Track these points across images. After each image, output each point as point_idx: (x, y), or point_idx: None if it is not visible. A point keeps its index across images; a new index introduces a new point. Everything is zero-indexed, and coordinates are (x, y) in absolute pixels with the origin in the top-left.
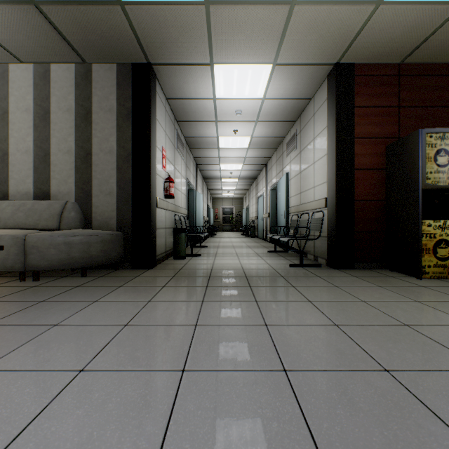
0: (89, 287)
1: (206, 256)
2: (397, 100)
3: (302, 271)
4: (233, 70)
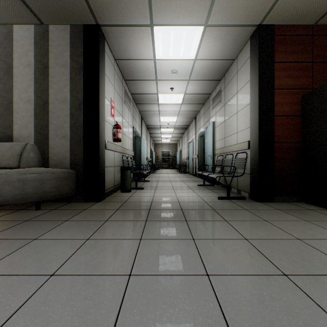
0: (36, 222)
1: (148, 189)
2: (311, 57)
3: (230, 204)
4: (170, 31)
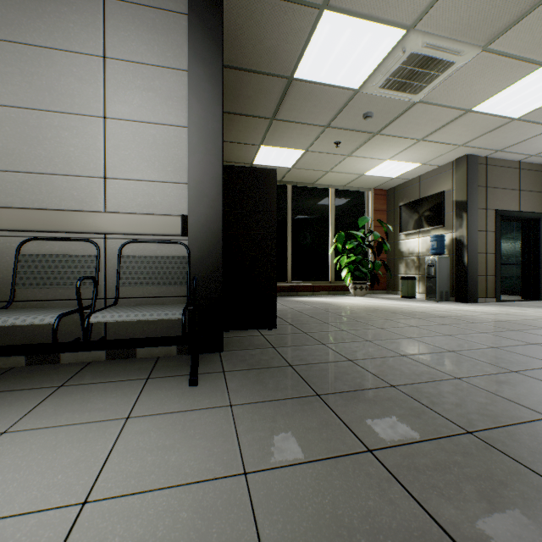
0: None
1: None
2: None
3: (255, 375)
4: None
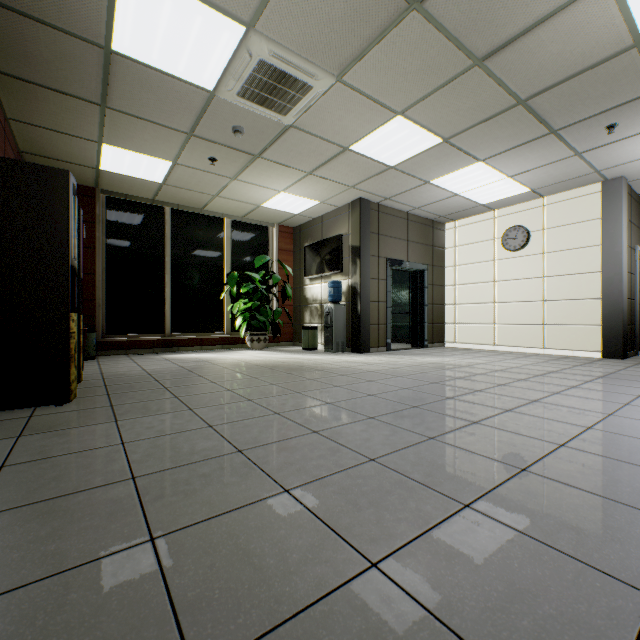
0: None
1: None
2: None
3: None
4: None
